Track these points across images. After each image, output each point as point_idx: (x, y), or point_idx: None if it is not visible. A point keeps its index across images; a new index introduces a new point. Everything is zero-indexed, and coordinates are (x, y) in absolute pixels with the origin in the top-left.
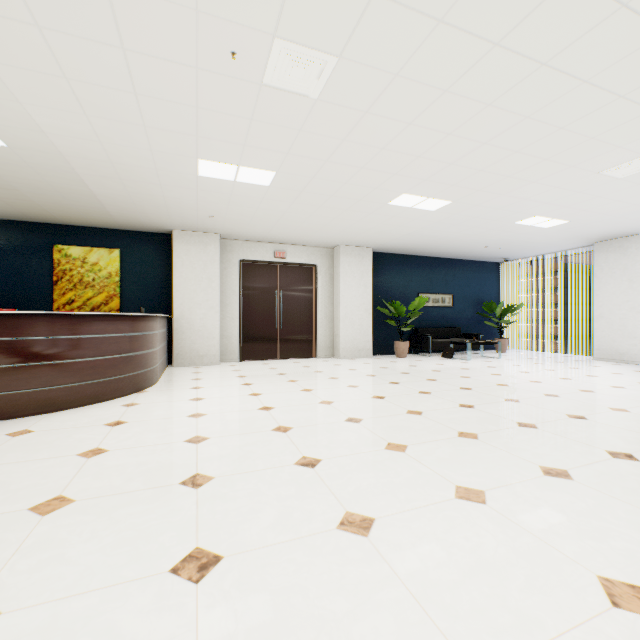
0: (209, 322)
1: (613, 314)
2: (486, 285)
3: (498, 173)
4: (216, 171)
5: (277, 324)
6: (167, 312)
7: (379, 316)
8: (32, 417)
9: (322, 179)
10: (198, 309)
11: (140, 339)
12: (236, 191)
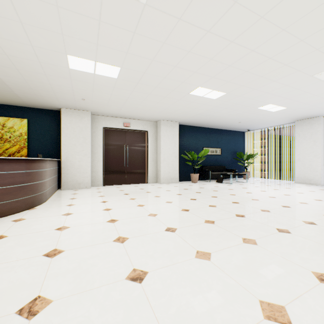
0: (84, 163)
1: (305, 159)
2: (238, 143)
3: (256, 74)
4: (81, 65)
5: (125, 164)
6: (58, 157)
7: (182, 160)
8: None
9: (150, 74)
10: (77, 155)
11: (31, 174)
12: (96, 81)
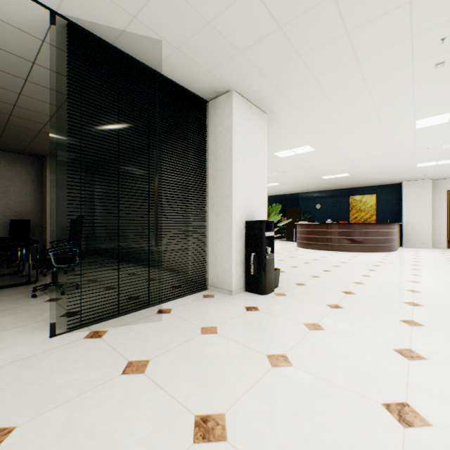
0: (424, 226)
1: None
2: None
3: None
4: (425, 164)
5: None
6: (398, 221)
7: None
8: (358, 252)
9: None
10: (417, 219)
11: (389, 232)
12: (437, 166)
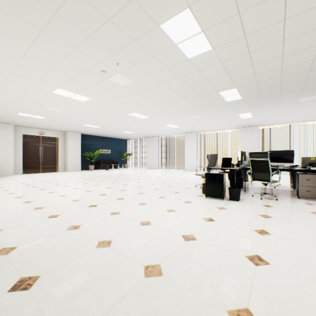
0: (9, 159)
1: (150, 156)
2: (123, 146)
3: (108, 124)
4: (25, 114)
5: (40, 159)
6: None
7: (84, 156)
8: None
9: (61, 120)
10: (3, 154)
11: None
12: (29, 118)
